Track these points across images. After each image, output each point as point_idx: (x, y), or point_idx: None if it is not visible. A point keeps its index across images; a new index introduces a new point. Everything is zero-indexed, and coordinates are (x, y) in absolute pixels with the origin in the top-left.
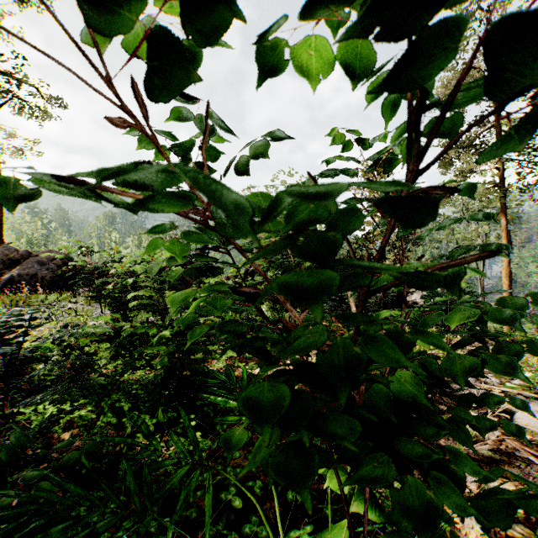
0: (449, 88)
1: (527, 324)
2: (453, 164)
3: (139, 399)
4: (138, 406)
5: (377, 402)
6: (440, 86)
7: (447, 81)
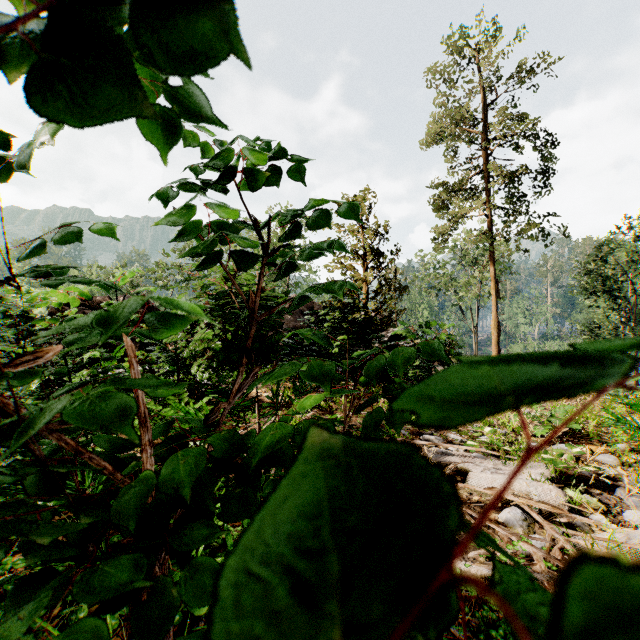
0: (442, 126)
1: None
2: (447, 207)
3: None
4: None
5: (123, 502)
6: (434, 122)
7: (441, 118)
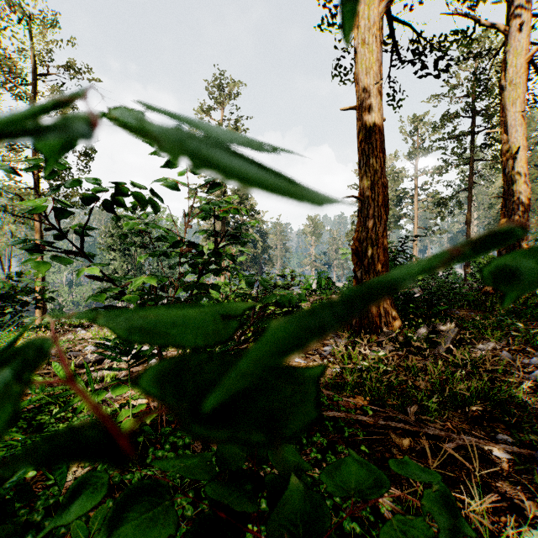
0: None
1: None
2: None
3: None
4: None
5: None
6: None
7: None
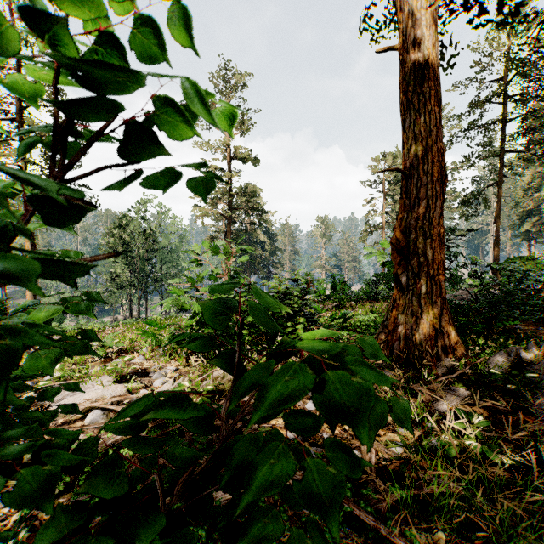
0: None
1: (53, 323)
2: None
3: None
4: None
5: None
6: None
7: None
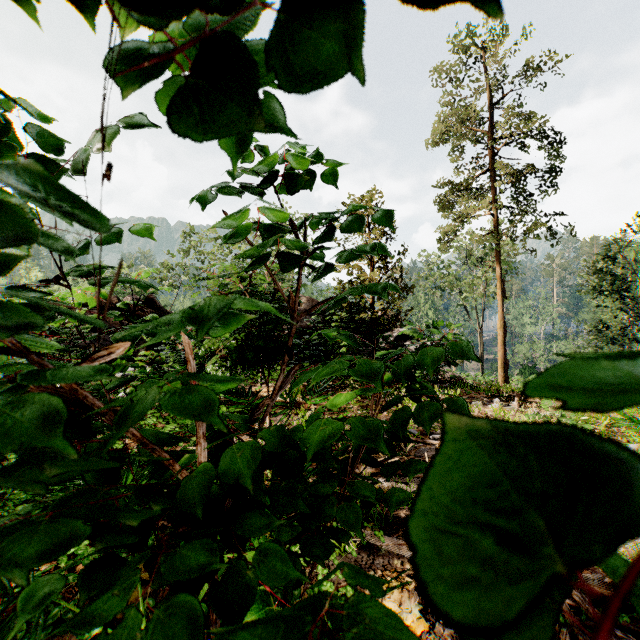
0: (448, 125)
1: (516, 377)
2: (452, 207)
3: (6, 503)
4: (5, 512)
5: (181, 492)
6: (439, 121)
7: (446, 117)
